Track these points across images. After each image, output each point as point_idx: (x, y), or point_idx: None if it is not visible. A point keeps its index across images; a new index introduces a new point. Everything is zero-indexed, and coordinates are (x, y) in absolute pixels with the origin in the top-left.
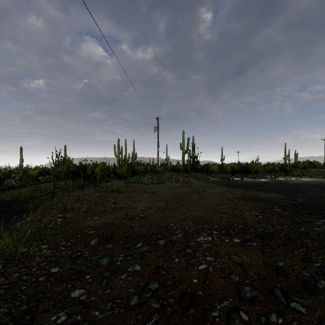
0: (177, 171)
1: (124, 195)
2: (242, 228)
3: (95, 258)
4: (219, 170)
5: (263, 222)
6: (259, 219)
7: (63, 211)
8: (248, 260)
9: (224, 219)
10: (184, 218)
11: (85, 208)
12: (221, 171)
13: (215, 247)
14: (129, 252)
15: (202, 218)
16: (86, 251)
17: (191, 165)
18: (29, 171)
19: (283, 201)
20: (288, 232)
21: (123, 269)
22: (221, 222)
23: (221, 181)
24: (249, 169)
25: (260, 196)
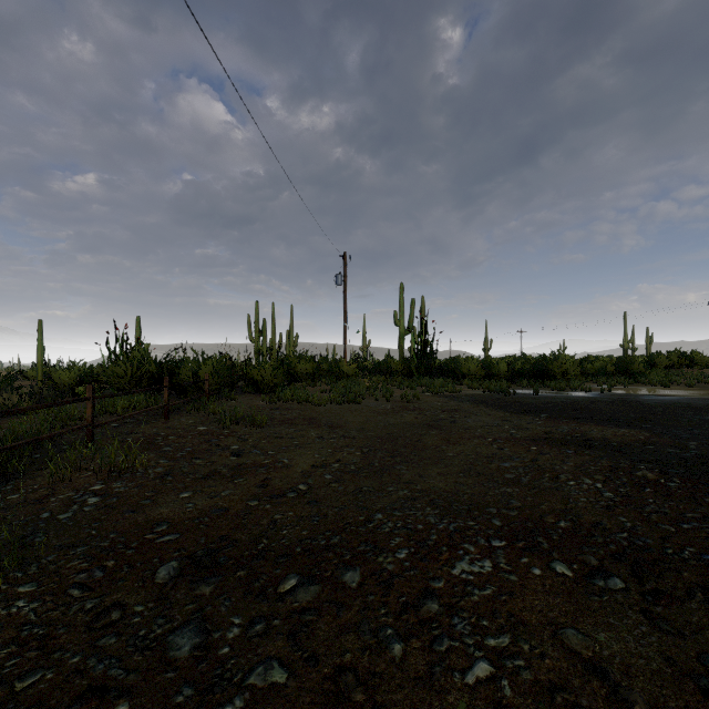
0: (388, 375)
1: (263, 431)
2: (571, 530)
3: (160, 630)
4: (482, 373)
5: (621, 511)
6: (609, 501)
7: (107, 476)
8: (613, 648)
9: (514, 500)
10: (411, 496)
11: (162, 468)
12: (486, 375)
13: (508, 598)
14: (261, 608)
15: (457, 498)
16: (140, 602)
17: (418, 361)
18: (56, 374)
19: (650, 449)
20: (700, 545)
21: (235, 678)
22: (509, 509)
23: (488, 397)
24: (550, 370)
25: (591, 436)
